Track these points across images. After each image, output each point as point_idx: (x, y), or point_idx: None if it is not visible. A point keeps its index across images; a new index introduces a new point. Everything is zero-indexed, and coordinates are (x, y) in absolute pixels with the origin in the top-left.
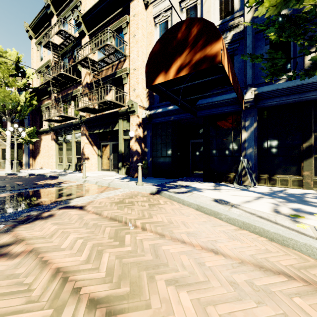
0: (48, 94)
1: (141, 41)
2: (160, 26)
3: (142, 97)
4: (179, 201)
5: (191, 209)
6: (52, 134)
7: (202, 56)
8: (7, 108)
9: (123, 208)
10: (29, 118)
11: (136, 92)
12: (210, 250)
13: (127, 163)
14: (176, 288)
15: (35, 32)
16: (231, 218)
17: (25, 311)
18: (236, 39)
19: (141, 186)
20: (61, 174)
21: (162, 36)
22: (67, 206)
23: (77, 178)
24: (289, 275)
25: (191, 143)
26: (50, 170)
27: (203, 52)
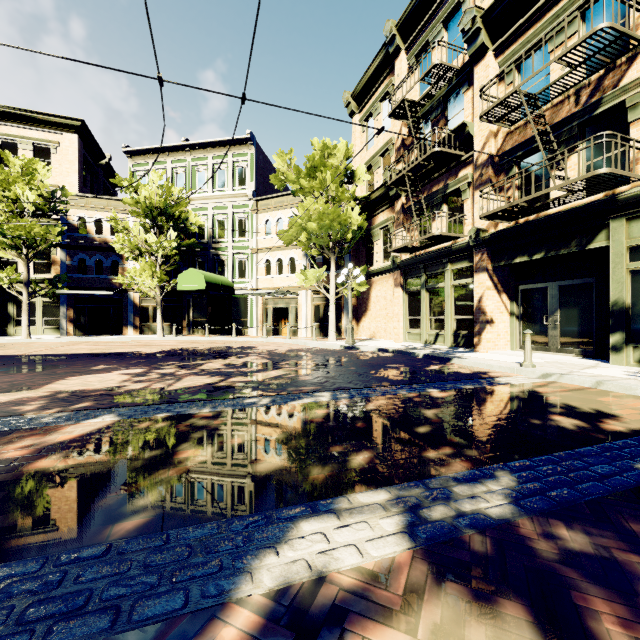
0: (385, 204)
1: None
2: None
3: None
4: None
5: None
6: (396, 277)
7: None
8: (332, 239)
9: None
10: (351, 252)
11: None
12: None
13: None
14: None
15: (359, 102)
16: None
17: None
18: None
19: None
20: (443, 353)
21: None
22: None
23: (512, 366)
24: None
25: None
26: (395, 343)
27: None
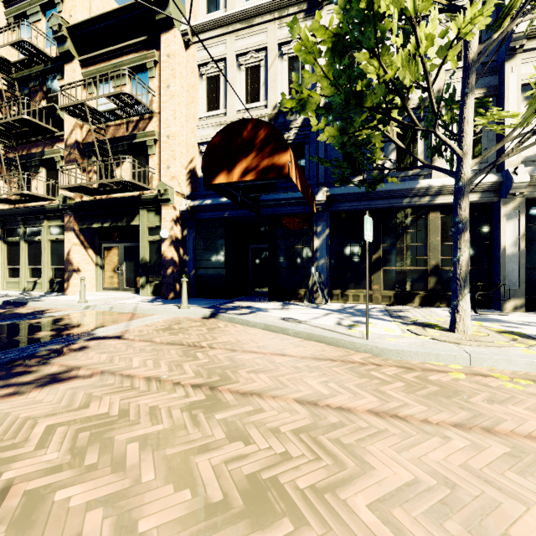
0: None
1: (179, 96)
2: (208, 80)
3: (180, 179)
4: (243, 323)
5: (258, 330)
6: None
7: (270, 164)
8: None
9: (177, 334)
10: None
11: (172, 172)
12: (279, 355)
13: (154, 278)
14: (255, 374)
15: None
16: (297, 332)
17: (144, 395)
18: (307, 124)
19: (188, 310)
20: (28, 298)
21: (224, 129)
22: (96, 338)
23: (70, 303)
24: (334, 360)
25: (252, 250)
26: None
27: (271, 160)
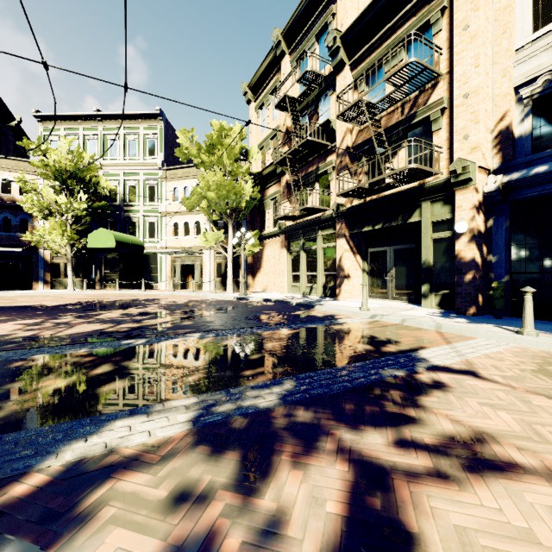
0: (274, 179)
1: (483, 32)
2: None
3: (484, 148)
4: None
5: None
6: (282, 240)
7: None
8: (229, 207)
9: None
10: (248, 218)
11: (472, 141)
12: None
13: (441, 286)
14: None
15: (254, 93)
16: None
17: None
18: None
19: (542, 339)
20: (311, 302)
21: None
22: (436, 367)
23: (353, 310)
24: None
25: None
26: (281, 294)
27: None
